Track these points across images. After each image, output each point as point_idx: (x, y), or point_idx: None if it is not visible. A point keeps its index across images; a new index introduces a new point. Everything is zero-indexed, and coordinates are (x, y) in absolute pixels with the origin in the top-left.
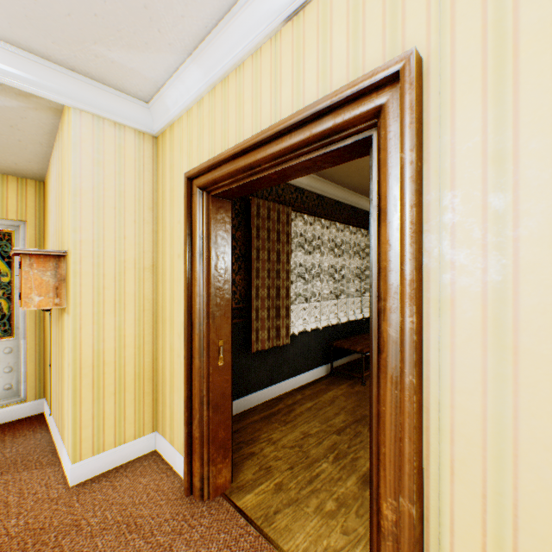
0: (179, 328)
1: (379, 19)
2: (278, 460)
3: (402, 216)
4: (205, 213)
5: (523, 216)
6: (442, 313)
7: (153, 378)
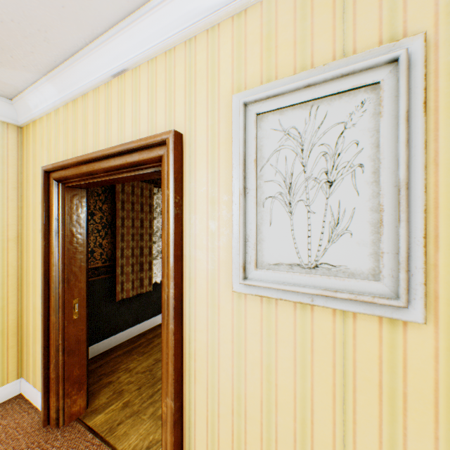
0: (41, 290)
1: (164, 100)
2: (130, 384)
3: (168, 229)
4: (61, 200)
5: (221, 235)
6: (191, 286)
7: (18, 332)
